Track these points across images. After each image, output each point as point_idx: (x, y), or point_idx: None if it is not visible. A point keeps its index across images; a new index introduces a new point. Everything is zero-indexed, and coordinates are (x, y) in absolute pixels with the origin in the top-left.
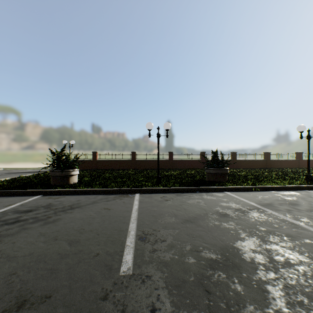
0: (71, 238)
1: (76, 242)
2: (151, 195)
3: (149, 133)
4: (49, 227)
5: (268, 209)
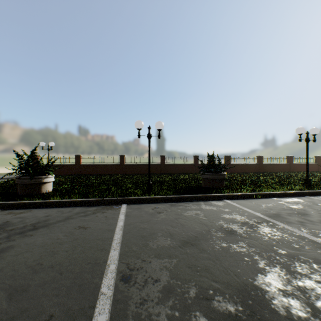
0: (15, 284)
1: (21, 292)
2: (141, 206)
3: (138, 133)
4: None
5: (278, 221)
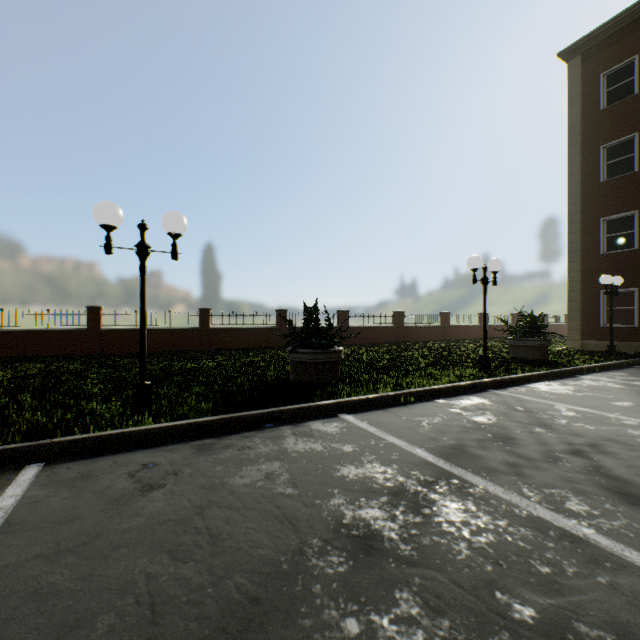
0: None
1: None
2: (96, 466)
3: (106, 238)
4: None
5: (469, 470)
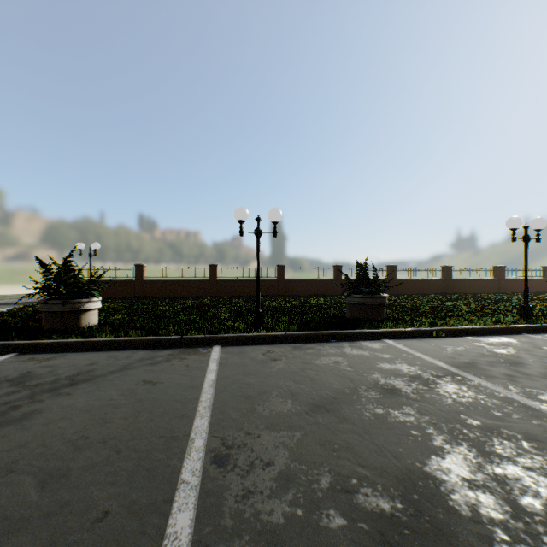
0: (49, 467)
1: (58, 478)
2: (245, 349)
3: (240, 228)
4: (5, 436)
5: (472, 374)
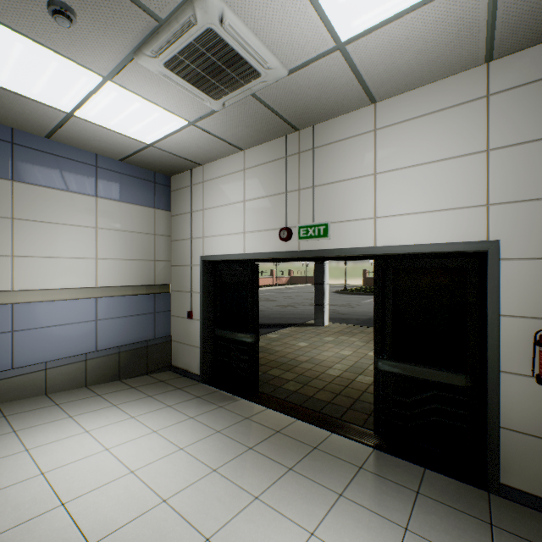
0: None
1: None
2: None
3: None
4: None
5: None
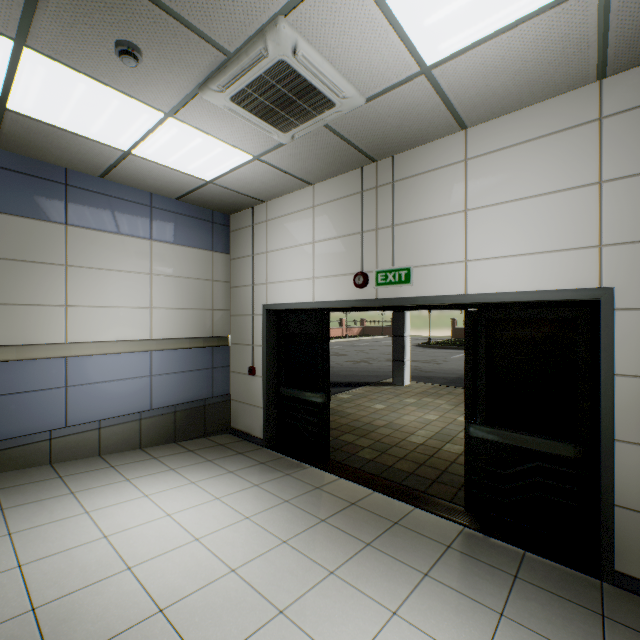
0: None
1: None
2: None
3: None
4: None
5: None
